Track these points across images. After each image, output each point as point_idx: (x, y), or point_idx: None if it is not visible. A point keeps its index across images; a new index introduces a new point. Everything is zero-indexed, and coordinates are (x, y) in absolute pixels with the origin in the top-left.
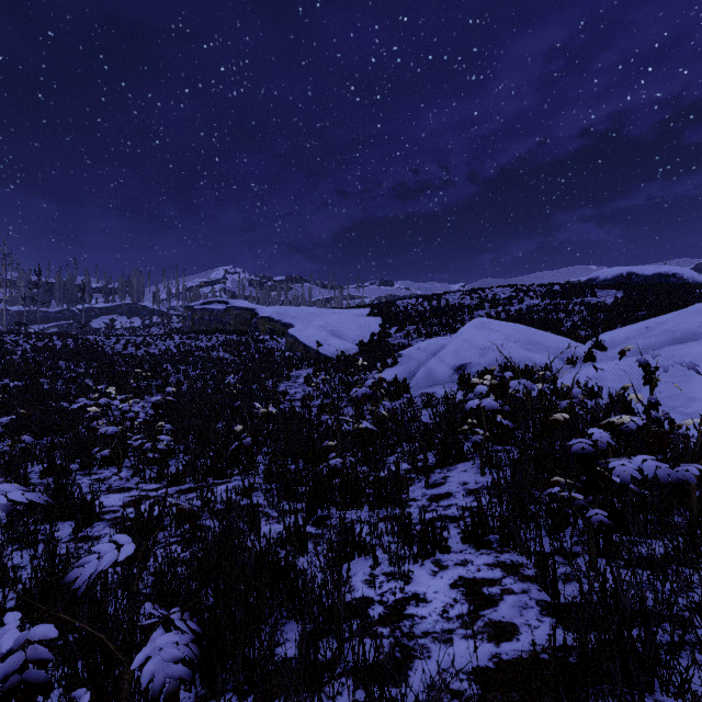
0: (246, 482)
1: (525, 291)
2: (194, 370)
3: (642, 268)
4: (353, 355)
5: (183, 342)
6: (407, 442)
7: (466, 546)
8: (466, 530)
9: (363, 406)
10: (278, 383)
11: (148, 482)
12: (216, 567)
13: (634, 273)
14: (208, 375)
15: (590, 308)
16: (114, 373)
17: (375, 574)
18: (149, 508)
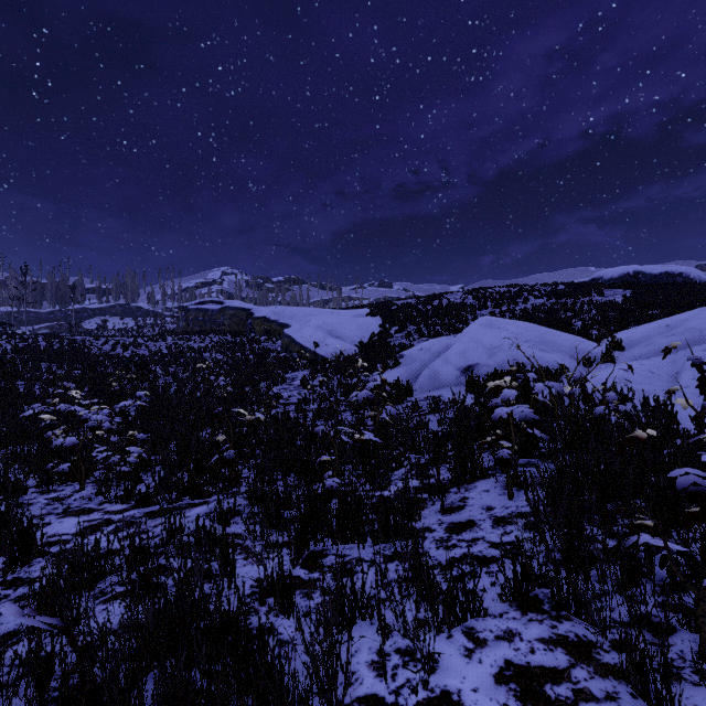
0: (226, 503)
1: (529, 290)
2: (185, 372)
3: (649, 267)
4: (352, 356)
5: (175, 343)
6: (414, 453)
7: (507, 606)
8: (506, 584)
9: (363, 411)
10: (272, 385)
11: (114, 501)
12: (128, 697)
13: (641, 272)
14: (199, 377)
15: (599, 307)
16: (98, 375)
17: (385, 651)
18: (95, 545)
